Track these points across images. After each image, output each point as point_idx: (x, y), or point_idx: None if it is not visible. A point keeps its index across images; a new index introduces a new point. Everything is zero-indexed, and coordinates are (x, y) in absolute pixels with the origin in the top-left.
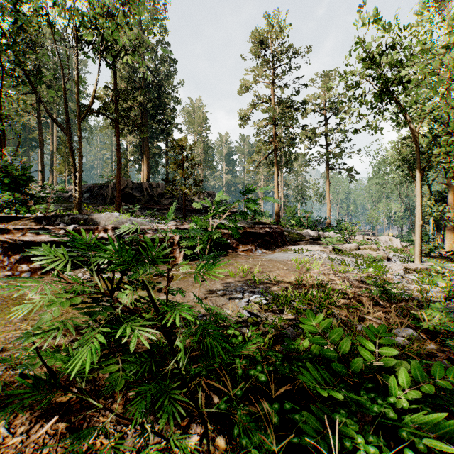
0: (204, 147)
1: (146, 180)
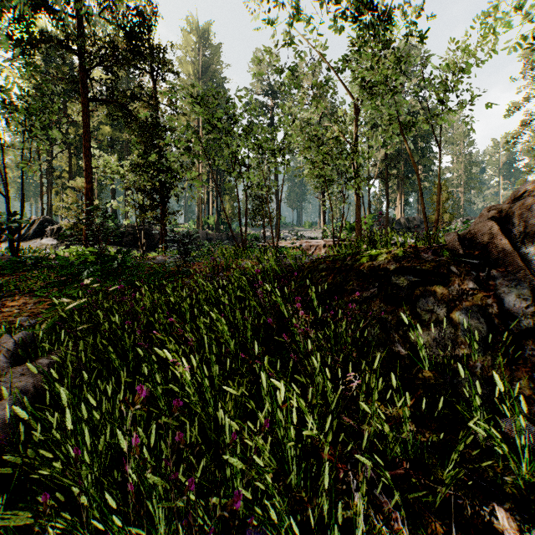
0: (465, 166)
1: (401, 215)
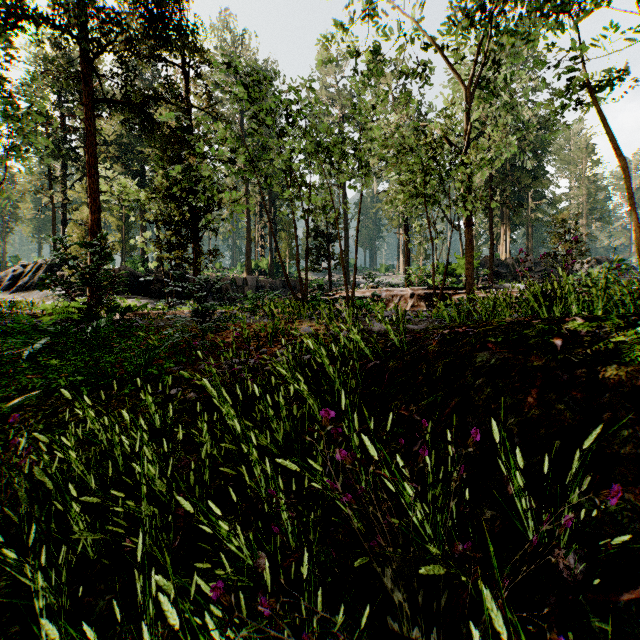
0: (589, 192)
1: (506, 255)
